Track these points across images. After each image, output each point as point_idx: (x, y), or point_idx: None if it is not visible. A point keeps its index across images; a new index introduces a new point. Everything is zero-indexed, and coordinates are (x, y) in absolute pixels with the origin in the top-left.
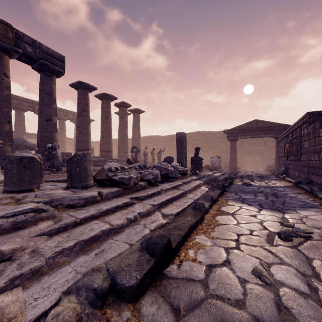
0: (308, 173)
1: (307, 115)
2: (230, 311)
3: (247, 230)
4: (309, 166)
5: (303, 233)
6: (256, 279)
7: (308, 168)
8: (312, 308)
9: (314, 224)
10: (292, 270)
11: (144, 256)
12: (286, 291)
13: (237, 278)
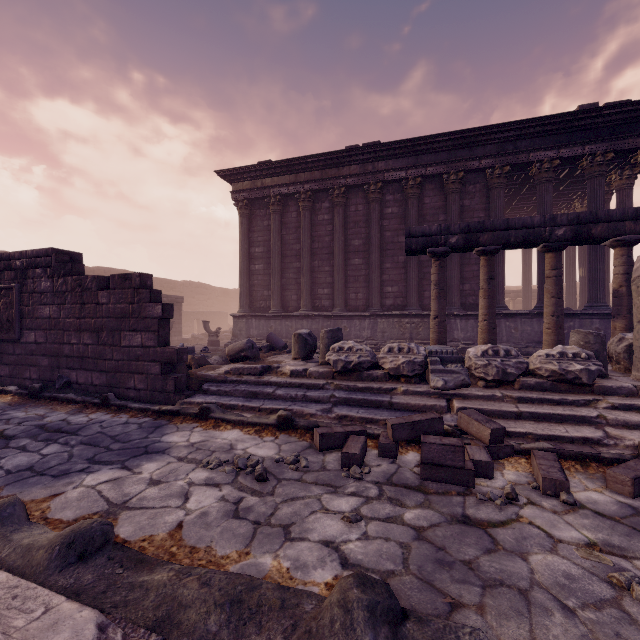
0: (55, 367)
1: (51, 253)
2: (418, 555)
3: (221, 504)
4: (59, 355)
5: (251, 461)
6: (358, 525)
7: (57, 359)
8: (382, 503)
9: (219, 446)
10: (330, 496)
11: (412, 632)
12: (366, 510)
13: (362, 541)
